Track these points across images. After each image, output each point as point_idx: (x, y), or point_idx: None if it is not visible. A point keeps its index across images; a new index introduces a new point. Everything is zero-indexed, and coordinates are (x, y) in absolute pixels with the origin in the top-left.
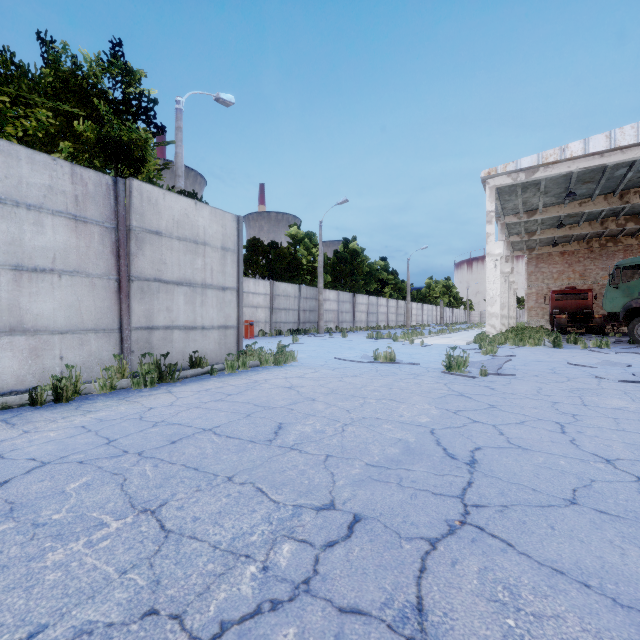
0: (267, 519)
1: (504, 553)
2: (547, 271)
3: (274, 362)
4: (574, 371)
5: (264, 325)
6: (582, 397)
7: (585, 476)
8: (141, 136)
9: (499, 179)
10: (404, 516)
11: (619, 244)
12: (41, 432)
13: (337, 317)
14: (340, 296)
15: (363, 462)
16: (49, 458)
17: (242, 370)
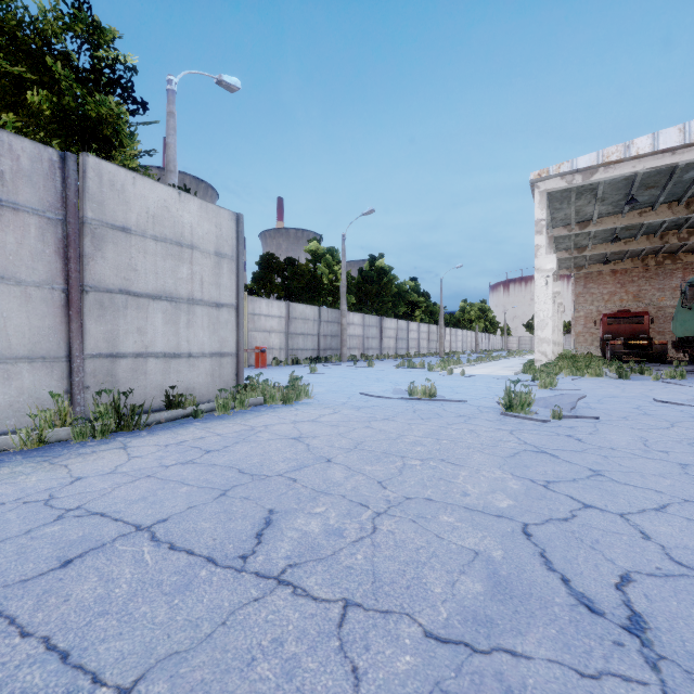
0: None
1: None
2: (597, 292)
3: (282, 399)
4: (669, 411)
5: (278, 352)
6: None
7: None
8: (113, 111)
9: (551, 182)
10: None
11: (678, 262)
12: None
13: (362, 343)
14: (366, 320)
15: (418, 627)
16: None
17: (239, 410)
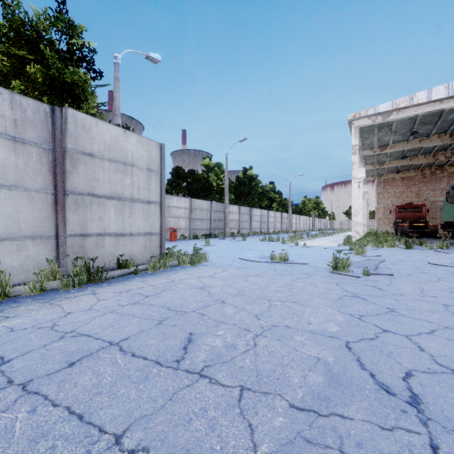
0: None
1: None
2: (391, 191)
3: (190, 262)
4: (438, 270)
5: (184, 231)
6: None
7: None
8: (81, 78)
9: (362, 121)
10: None
11: (445, 172)
12: None
13: (238, 225)
14: (241, 209)
15: (285, 402)
16: None
17: (163, 270)
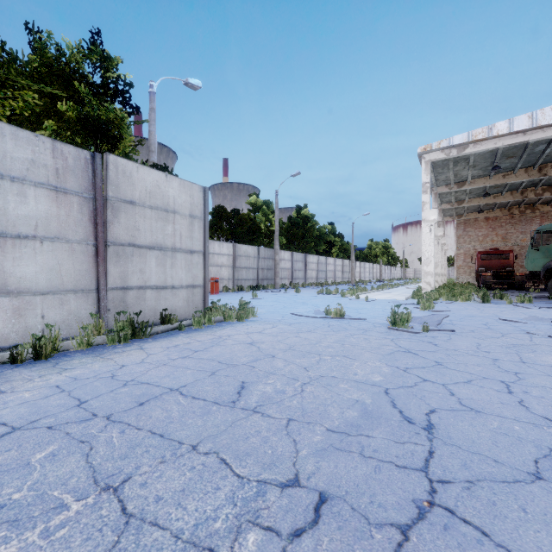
0: (231, 499)
1: (481, 545)
2: (473, 234)
3: (236, 318)
4: (506, 326)
5: (227, 282)
6: (519, 354)
7: (543, 444)
8: (118, 115)
9: (434, 154)
10: (370, 495)
11: (536, 211)
12: (17, 392)
13: (291, 274)
14: (294, 256)
15: (324, 427)
16: (20, 423)
17: (208, 325)
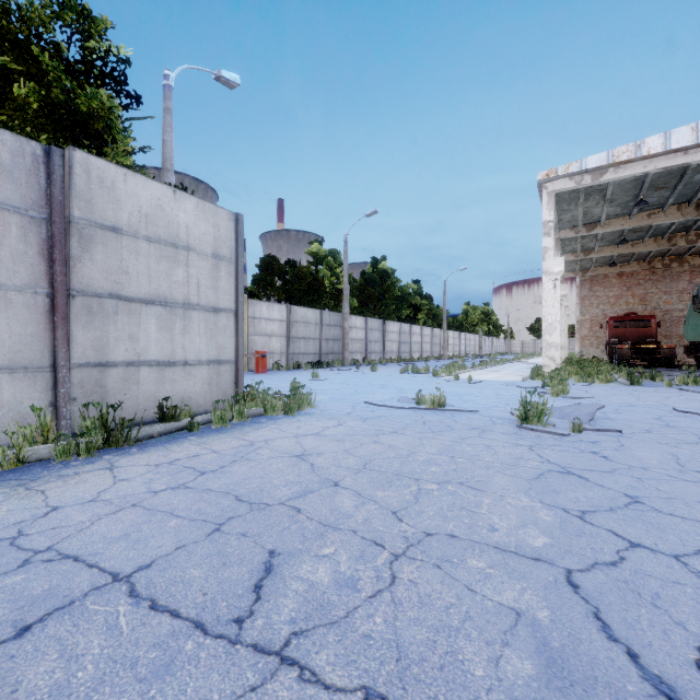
0: None
1: None
2: (603, 295)
3: (283, 409)
4: (693, 422)
5: (279, 357)
6: None
7: None
8: (104, 104)
9: (559, 183)
10: None
11: (685, 264)
12: None
13: (365, 347)
14: (368, 323)
15: None
16: None
17: (238, 422)
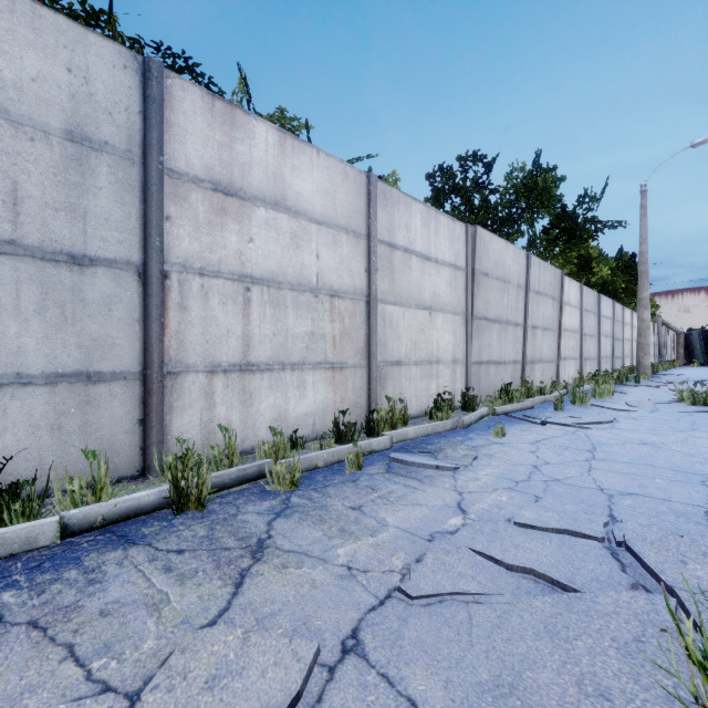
0: None
1: None
2: None
3: None
4: None
5: None
6: None
7: None
8: None
9: None
10: None
11: None
12: None
13: None
14: None
15: None
16: None
17: None
